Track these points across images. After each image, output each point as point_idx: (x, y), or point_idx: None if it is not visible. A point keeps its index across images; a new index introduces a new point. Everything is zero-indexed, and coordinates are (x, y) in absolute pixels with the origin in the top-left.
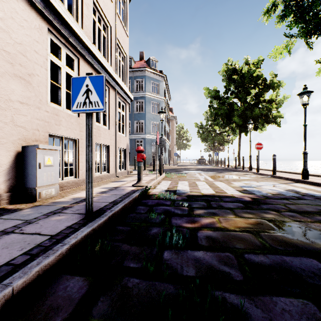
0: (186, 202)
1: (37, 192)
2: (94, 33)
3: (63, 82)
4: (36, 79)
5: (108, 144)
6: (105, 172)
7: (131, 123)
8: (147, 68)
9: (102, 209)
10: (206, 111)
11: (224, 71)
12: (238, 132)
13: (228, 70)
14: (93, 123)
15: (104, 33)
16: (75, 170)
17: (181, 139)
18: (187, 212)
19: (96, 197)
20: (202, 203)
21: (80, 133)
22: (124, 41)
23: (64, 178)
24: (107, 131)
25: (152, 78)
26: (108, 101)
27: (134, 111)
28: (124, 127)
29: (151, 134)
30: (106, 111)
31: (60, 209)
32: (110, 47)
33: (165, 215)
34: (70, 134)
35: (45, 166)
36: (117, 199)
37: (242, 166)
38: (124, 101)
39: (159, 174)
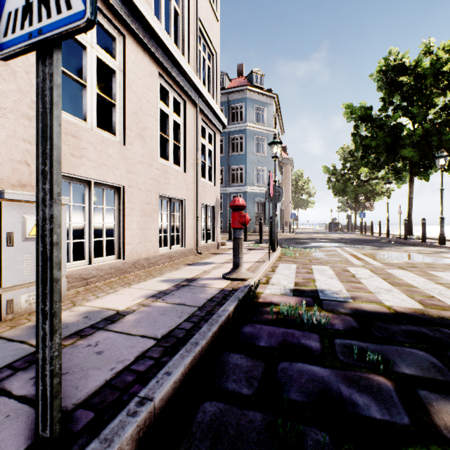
0: (376, 354)
1: (2, 300)
2: (168, 32)
3: (92, 76)
4: (23, 58)
5: (182, 198)
6: (178, 245)
7: (225, 170)
8: (249, 86)
9: (120, 383)
10: (342, 147)
11: (381, 73)
12: (409, 176)
13: (389, 69)
14: (154, 159)
15: (175, 7)
16: (119, 244)
17: (299, 192)
18: (408, 419)
19: (137, 312)
20: (424, 357)
21: (127, 176)
22: (211, 27)
23: (95, 260)
24: (181, 175)
25: (255, 101)
26: (183, 124)
27: (229, 152)
28: (212, 170)
29: (254, 185)
30: (180, 141)
31: (15, 365)
32: (186, 31)
33: (330, 434)
34: (105, 175)
35: (27, 240)
36: (180, 327)
37: (422, 236)
38: (211, 126)
39: (271, 250)
